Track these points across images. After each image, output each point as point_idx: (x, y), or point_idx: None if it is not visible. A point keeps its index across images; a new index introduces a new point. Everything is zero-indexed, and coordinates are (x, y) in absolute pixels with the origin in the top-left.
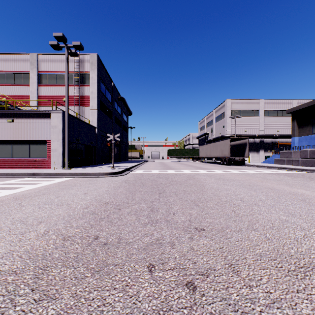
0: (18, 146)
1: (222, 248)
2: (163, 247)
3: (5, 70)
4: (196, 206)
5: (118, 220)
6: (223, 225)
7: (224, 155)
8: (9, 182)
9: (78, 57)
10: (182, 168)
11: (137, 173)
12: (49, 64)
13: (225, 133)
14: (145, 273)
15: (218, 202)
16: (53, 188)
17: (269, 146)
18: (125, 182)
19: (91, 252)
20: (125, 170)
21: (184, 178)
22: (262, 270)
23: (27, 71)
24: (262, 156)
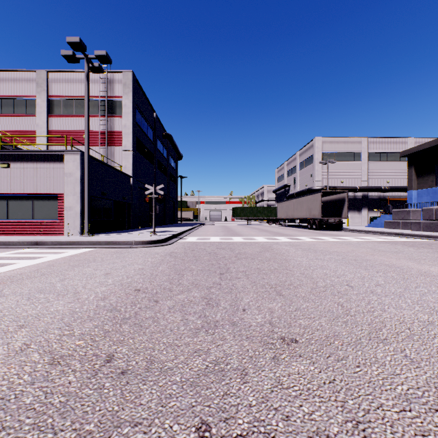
0: (17, 203)
1: (334, 381)
2: (226, 379)
3: (1, 94)
4: (278, 296)
5: (152, 322)
6: (328, 332)
7: (312, 216)
8: None
9: (106, 76)
10: (253, 233)
11: (188, 241)
12: (64, 86)
13: (314, 185)
14: None
15: (313, 288)
16: (60, 265)
17: (376, 203)
18: (170, 255)
19: (94, 393)
20: (171, 237)
21: (258, 249)
22: None
23: (32, 95)
24: (366, 217)
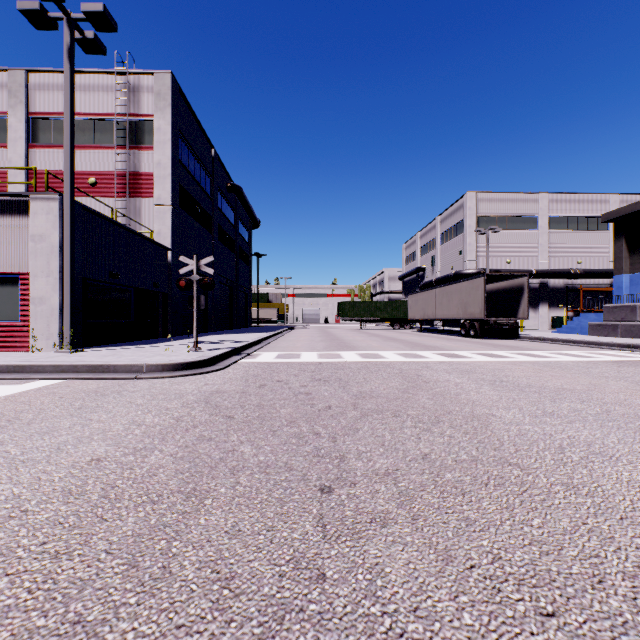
0: None
1: None
2: None
3: None
4: None
5: None
6: None
7: (469, 315)
8: None
9: (127, 79)
10: (375, 345)
11: (258, 362)
12: (55, 96)
13: (464, 267)
14: None
15: None
16: None
17: (561, 295)
18: (206, 402)
19: None
20: (228, 354)
21: (396, 382)
22: None
23: (1, 111)
24: (545, 317)
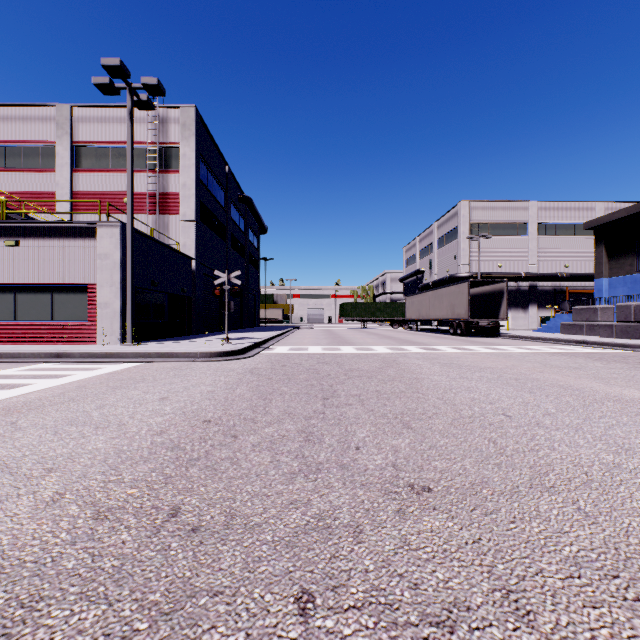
0: (29, 297)
1: (480, 541)
2: (334, 538)
3: (4, 139)
4: (406, 429)
5: (230, 464)
6: (474, 478)
7: (456, 316)
8: (2, 374)
9: (156, 112)
10: (370, 341)
11: (276, 353)
12: (95, 127)
13: (459, 271)
14: (291, 620)
15: (455, 418)
16: (95, 387)
17: (549, 297)
18: (251, 372)
19: (158, 555)
20: (252, 347)
21: (377, 364)
22: (590, 611)
23: (49, 141)
24: (534, 317)
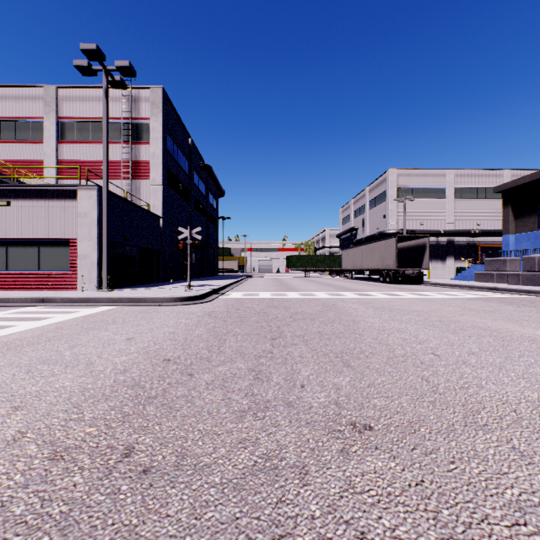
0: (19, 250)
1: (422, 483)
2: (281, 480)
3: None
4: (346, 367)
5: (184, 402)
6: (411, 416)
7: (386, 266)
8: None
9: (130, 92)
10: (312, 288)
11: (231, 298)
12: (77, 105)
13: (387, 228)
14: None
15: (390, 357)
16: (71, 328)
17: (464, 250)
18: (209, 315)
19: (107, 499)
20: (210, 293)
21: (318, 307)
22: None
23: (38, 116)
24: (451, 267)
